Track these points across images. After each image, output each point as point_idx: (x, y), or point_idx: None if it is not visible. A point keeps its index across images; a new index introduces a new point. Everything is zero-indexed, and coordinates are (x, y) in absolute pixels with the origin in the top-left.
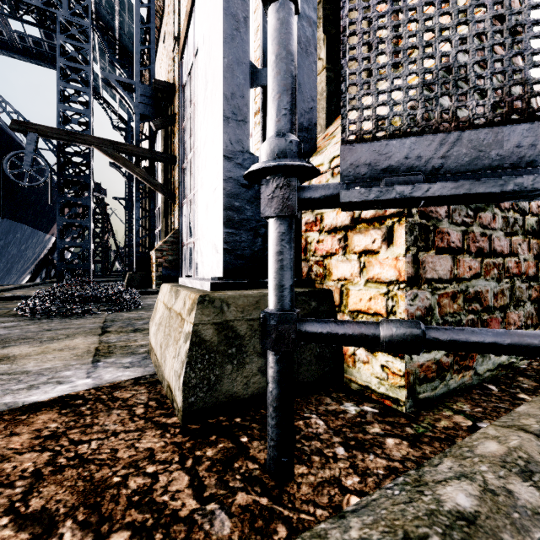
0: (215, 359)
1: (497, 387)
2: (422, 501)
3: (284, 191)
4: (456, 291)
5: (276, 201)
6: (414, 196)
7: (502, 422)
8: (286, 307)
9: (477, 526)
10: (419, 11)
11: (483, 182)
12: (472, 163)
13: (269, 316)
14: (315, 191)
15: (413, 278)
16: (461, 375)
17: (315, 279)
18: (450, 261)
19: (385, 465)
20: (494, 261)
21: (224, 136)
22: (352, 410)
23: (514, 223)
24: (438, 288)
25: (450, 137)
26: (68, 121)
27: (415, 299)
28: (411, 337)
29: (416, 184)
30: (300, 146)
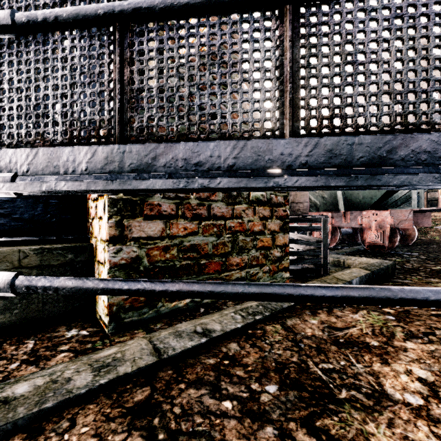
0: None
1: (205, 310)
2: None
3: None
4: (169, 245)
5: None
6: None
7: (151, 334)
8: None
9: (7, 405)
10: (24, 64)
11: (31, 184)
12: (45, 169)
13: None
14: None
15: (117, 238)
16: (175, 303)
17: (90, 236)
18: (161, 225)
19: (32, 372)
20: (214, 222)
21: None
22: (70, 334)
23: (237, 196)
24: (147, 244)
25: (33, 151)
26: None
27: (119, 253)
28: (4, 284)
29: None
30: None
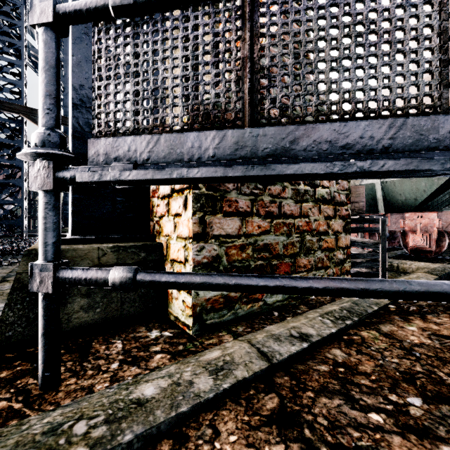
0: (36, 301)
1: (279, 313)
2: (119, 394)
3: (45, 171)
4: (244, 244)
5: (39, 178)
6: (121, 179)
7: (244, 337)
8: (49, 259)
9: (143, 407)
10: (141, 46)
11: (160, 171)
12: (167, 157)
13: (35, 266)
14: (68, 172)
15: (200, 235)
16: (250, 306)
17: (156, 235)
18: (238, 222)
19: (137, 373)
20: (284, 221)
21: (72, 119)
22: (153, 335)
23: (304, 193)
24: (226, 242)
25: (154, 138)
26: (1, 90)
27: (202, 251)
28: (126, 279)
29: (122, 171)
30: (60, 138)
